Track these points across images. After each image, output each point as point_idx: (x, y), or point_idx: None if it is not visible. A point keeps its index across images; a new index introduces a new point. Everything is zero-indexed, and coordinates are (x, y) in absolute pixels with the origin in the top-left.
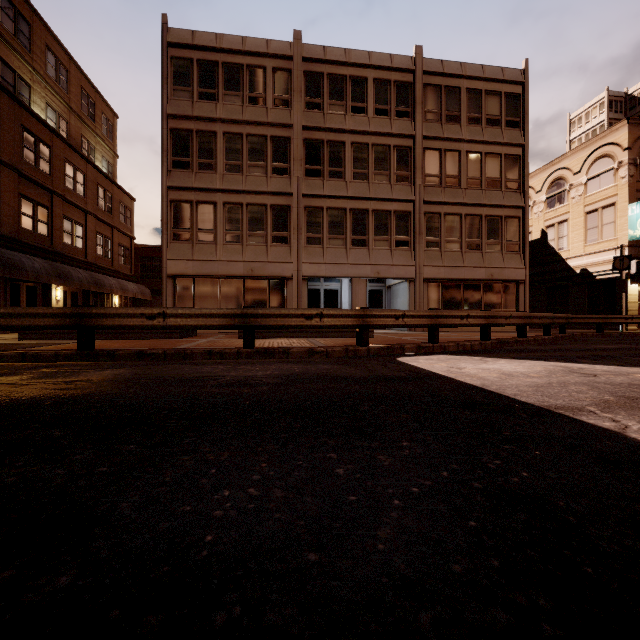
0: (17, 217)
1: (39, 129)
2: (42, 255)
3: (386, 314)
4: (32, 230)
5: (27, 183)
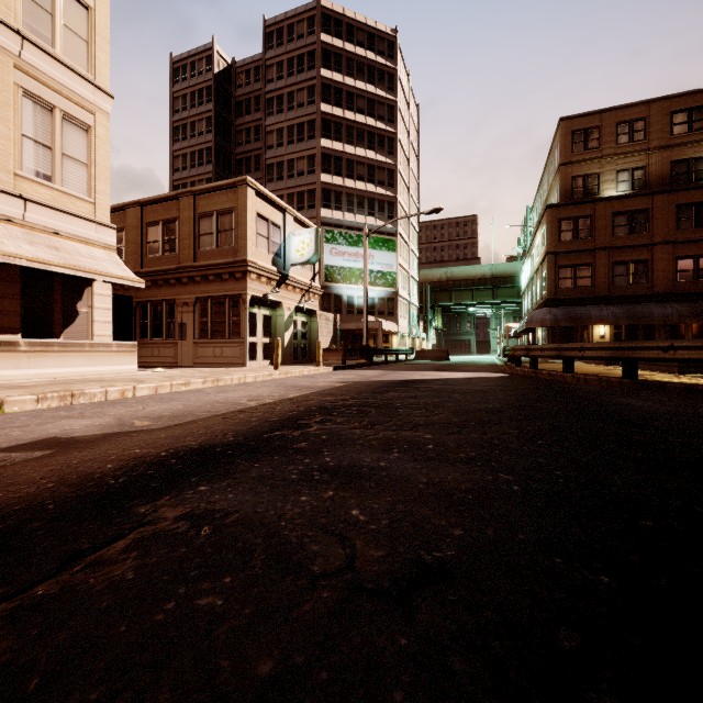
0: (671, 276)
1: (700, 195)
2: (702, 298)
3: (534, 348)
4: (692, 280)
5: (685, 245)
